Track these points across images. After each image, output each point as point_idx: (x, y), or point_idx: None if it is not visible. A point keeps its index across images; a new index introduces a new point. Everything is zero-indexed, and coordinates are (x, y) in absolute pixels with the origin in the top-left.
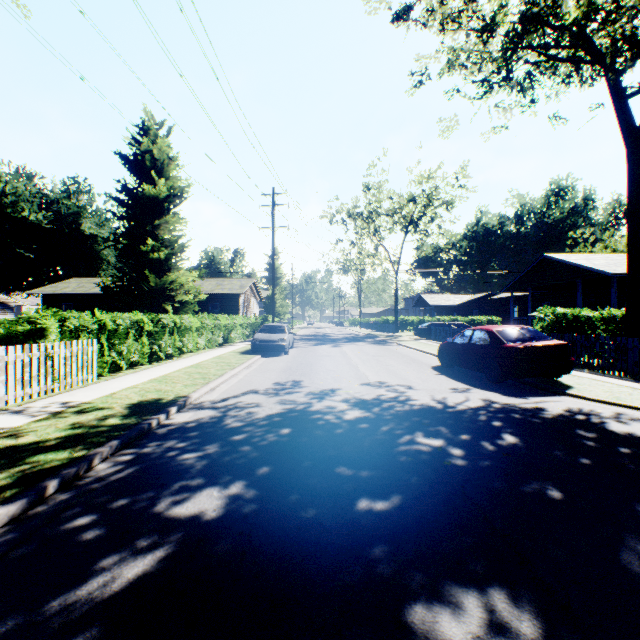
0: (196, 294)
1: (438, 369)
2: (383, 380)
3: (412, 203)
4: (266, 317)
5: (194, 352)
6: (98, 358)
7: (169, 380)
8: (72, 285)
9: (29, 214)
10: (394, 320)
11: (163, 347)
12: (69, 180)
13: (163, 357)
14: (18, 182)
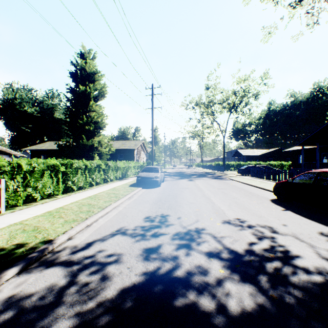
0: (110, 149)
1: (278, 203)
2: (240, 217)
3: (234, 95)
4: (149, 162)
5: (102, 184)
6: (13, 193)
7: (58, 213)
8: (46, 145)
9: (27, 108)
10: (222, 164)
11: (76, 182)
12: (48, 91)
13: (77, 188)
14: (22, 92)
